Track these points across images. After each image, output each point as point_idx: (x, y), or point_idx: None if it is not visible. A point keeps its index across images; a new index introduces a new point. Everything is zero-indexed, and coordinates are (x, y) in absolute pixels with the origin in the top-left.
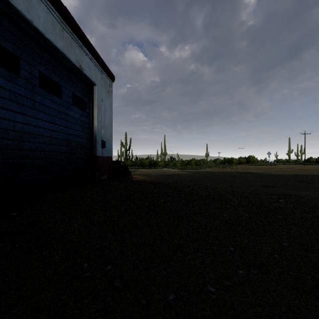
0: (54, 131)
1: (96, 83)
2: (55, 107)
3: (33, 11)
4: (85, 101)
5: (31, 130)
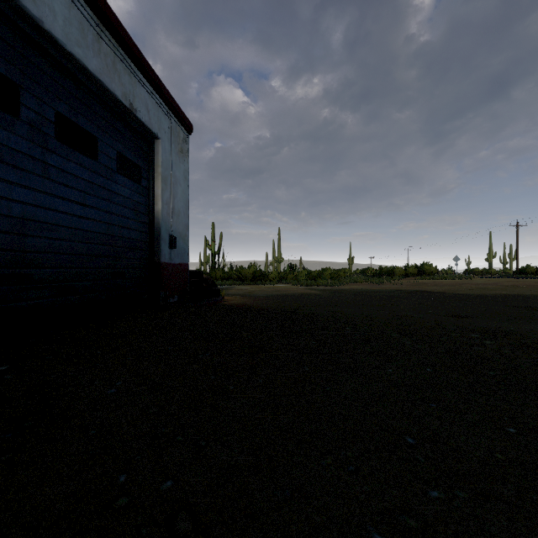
0: (84, 218)
1: (160, 136)
2: (85, 177)
3: (43, 3)
4: (140, 167)
5: (41, 217)
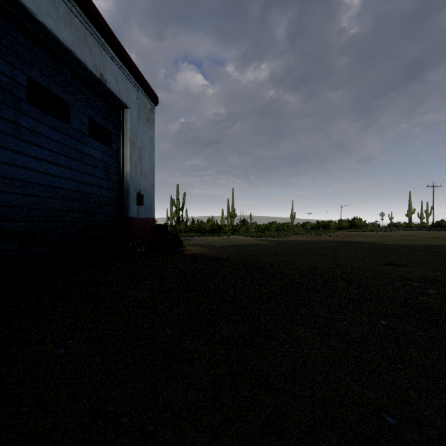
0: (56, 176)
1: (129, 105)
2: (57, 139)
3: None
4: (110, 132)
5: (13, 174)
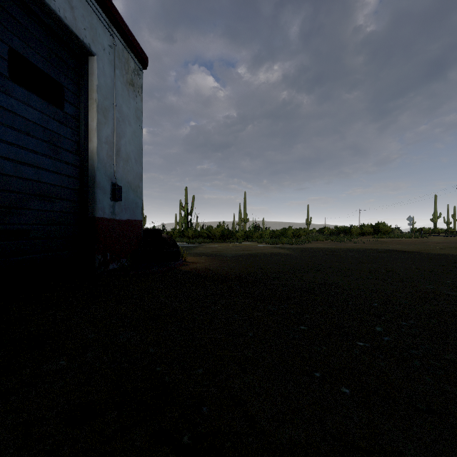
0: None
1: (96, 51)
2: None
3: None
4: (62, 85)
5: None
